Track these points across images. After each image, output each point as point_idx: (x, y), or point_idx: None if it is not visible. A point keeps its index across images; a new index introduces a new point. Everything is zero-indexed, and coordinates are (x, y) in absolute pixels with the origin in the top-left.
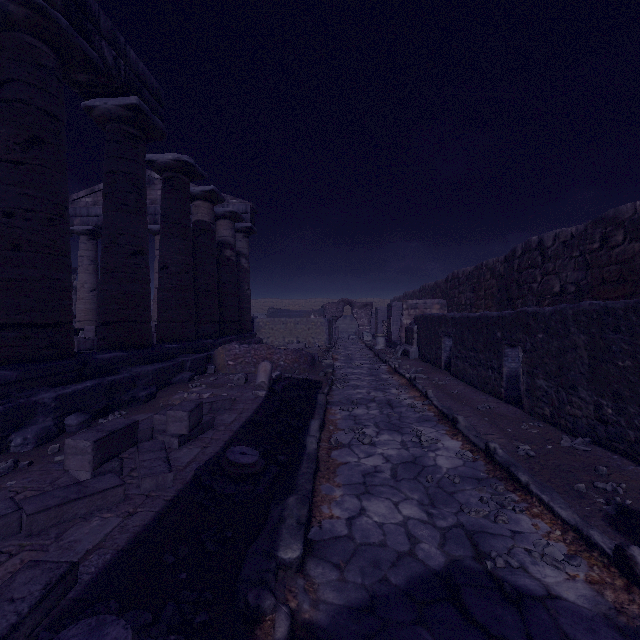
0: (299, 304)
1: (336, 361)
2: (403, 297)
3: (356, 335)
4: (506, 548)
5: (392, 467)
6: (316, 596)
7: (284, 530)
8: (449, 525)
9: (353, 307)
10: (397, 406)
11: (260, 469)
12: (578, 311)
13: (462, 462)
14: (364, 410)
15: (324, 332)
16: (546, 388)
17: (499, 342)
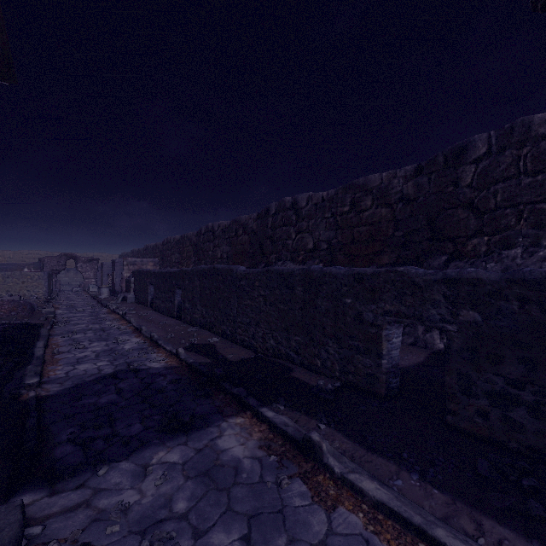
0: (5, 255)
1: (58, 309)
2: (130, 254)
3: (81, 287)
4: (142, 362)
5: (97, 354)
6: (48, 390)
7: (27, 377)
8: (120, 363)
9: (78, 261)
10: (108, 330)
11: (1, 364)
12: (197, 270)
13: (138, 345)
14: (82, 335)
15: (43, 285)
16: (189, 307)
17: (174, 286)
